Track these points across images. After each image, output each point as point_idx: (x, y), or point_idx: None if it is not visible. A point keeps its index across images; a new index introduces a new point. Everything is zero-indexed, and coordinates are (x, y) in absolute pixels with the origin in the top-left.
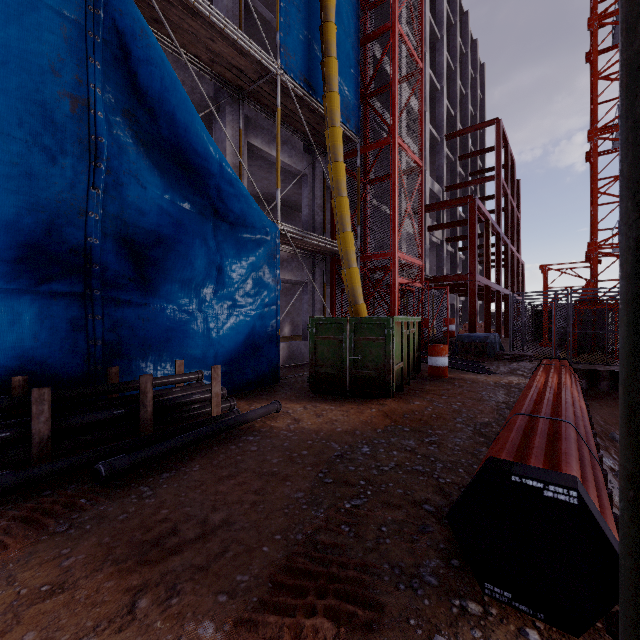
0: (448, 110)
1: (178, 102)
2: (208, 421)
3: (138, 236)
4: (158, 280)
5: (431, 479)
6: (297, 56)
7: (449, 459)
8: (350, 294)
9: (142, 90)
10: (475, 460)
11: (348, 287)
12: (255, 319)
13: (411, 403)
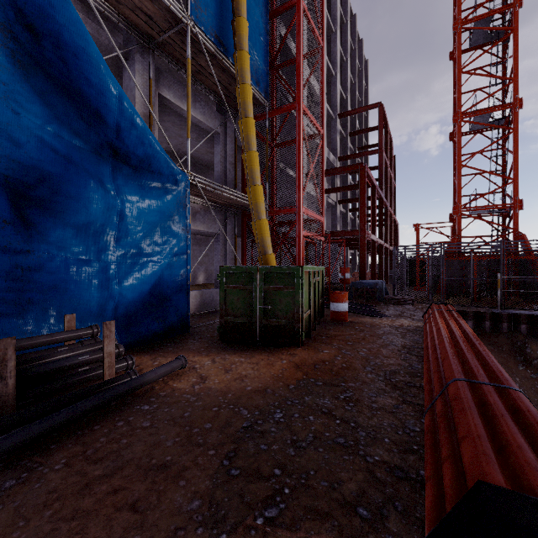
0: (341, 93)
1: (66, 21)
2: (94, 389)
3: (14, 172)
4: (43, 224)
5: (358, 458)
6: (208, 11)
7: (370, 423)
8: (260, 244)
9: (18, 0)
10: (397, 422)
11: (258, 238)
12: (163, 268)
13: (320, 352)
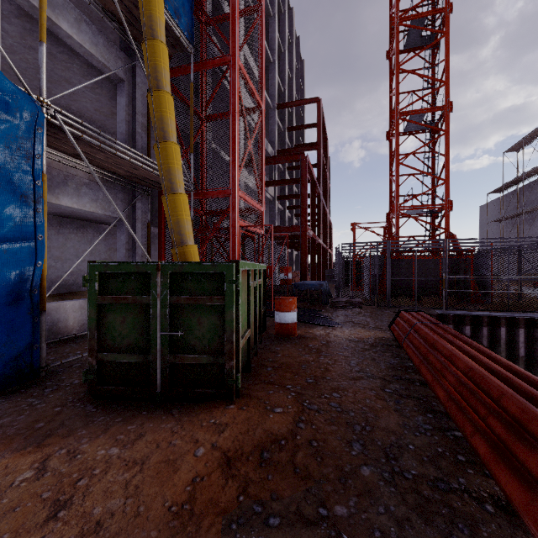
0: (279, 85)
1: None
2: None
3: None
4: None
5: None
6: None
7: None
8: (174, 230)
9: None
10: None
11: (171, 220)
12: None
13: (269, 412)
